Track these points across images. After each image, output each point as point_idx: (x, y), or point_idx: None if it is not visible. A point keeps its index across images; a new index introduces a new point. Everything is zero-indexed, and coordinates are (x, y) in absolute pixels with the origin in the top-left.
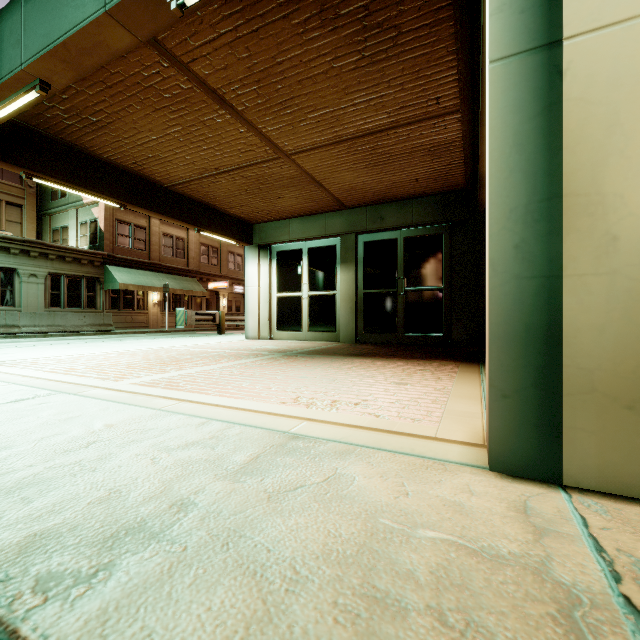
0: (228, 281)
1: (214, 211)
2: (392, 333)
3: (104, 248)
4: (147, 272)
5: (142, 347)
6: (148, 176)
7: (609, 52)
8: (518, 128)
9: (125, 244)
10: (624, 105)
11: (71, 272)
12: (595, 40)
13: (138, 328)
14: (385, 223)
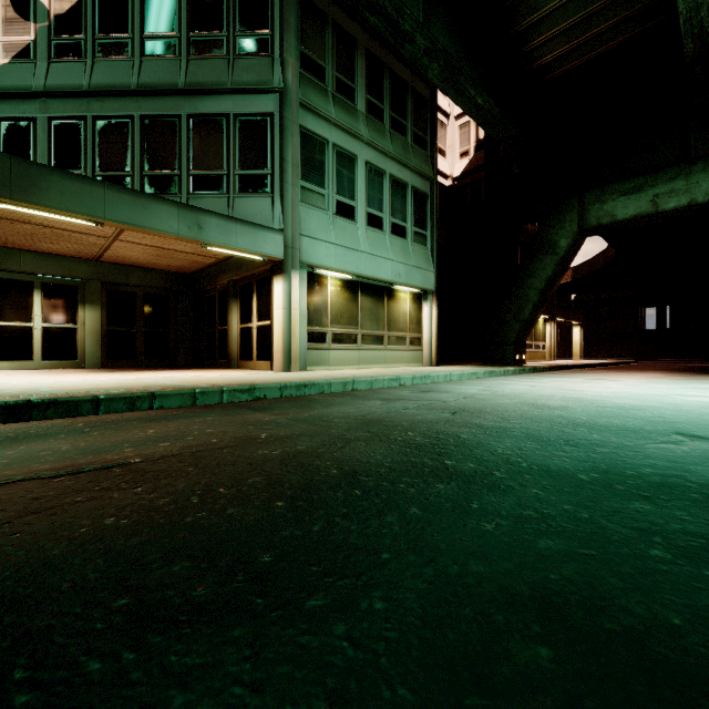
0: None
1: None
2: (133, 360)
3: None
4: None
5: None
6: None
7: (296, 313)
8: (287, 320)
9: None
10: (297, 321)
11: None
12: (295, 311)
13: None
14: (131, 280)
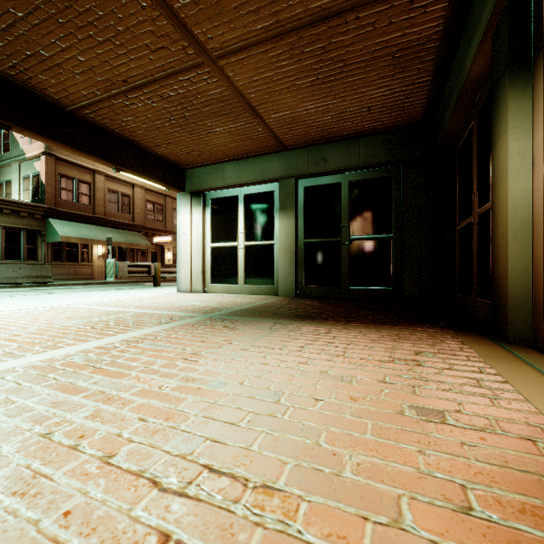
0: (172, 235)
1: (137, 149)
2: (335, 286)
3: (46, 201)
4: (91, 226)
5: (40, 305)
6: (41, 92)
7: None
8: None
9: (68, 198)
10: None
11: (9, 224)
12: None
13: (82, 280)
14: (328, 165)
